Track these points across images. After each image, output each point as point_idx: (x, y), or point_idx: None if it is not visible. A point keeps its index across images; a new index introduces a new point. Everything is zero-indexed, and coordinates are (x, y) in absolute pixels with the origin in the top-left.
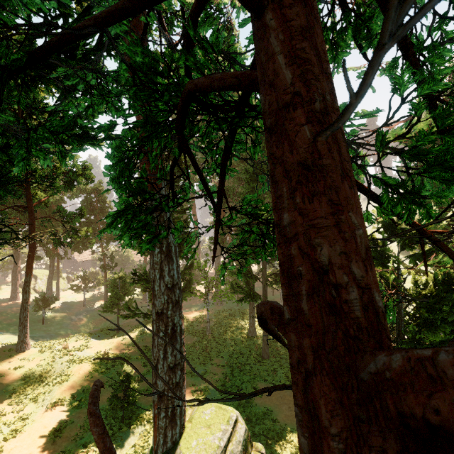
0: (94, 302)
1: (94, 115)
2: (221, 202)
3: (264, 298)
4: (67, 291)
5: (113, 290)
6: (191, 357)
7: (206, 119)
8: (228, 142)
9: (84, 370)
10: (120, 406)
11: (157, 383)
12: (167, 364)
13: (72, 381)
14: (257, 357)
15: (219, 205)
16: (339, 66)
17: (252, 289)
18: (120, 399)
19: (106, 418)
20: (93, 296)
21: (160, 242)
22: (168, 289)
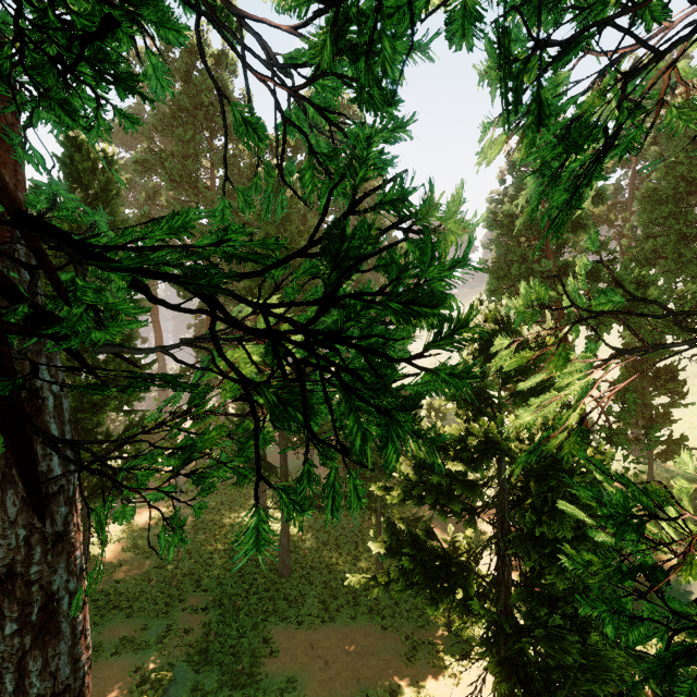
0: None
1: None
2: None
3: (282, 471)
4: None
5: None
6: (138, 604)
7: None
8: None
9: None
10: None
11: None
12: None
13: None
14: (270, 575)
15: None
16: None
17: (261, 456)
18: None
19: None
20: None
21: None
22: (30, 510)
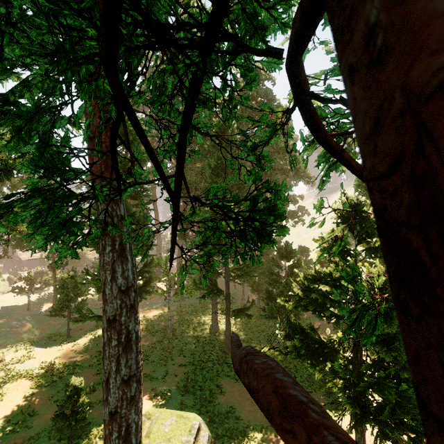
0: (41, 305)
1: (31, 90)
2: (180, 190)
3: (226, 293)
4: (7, 294)
5: (63, 291)
6: (151, 358)
7: (155, 65)
8: (189, 100)
9: (23, 386)
10: (67, 424)
11: (109, 400)
12: (121, 378)
13: (8, 400)
14: (219, 352)
15: (177, 193)
16: (327, 24)
17: (214, 284)
18: (66, 417)
19: (49, 441)
20: (40, 299)
21: (112, 239)
22: (121, 293)
